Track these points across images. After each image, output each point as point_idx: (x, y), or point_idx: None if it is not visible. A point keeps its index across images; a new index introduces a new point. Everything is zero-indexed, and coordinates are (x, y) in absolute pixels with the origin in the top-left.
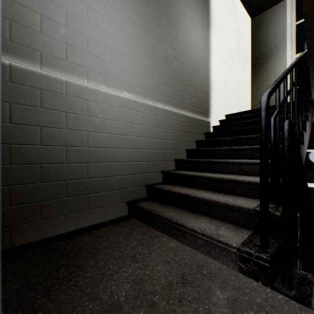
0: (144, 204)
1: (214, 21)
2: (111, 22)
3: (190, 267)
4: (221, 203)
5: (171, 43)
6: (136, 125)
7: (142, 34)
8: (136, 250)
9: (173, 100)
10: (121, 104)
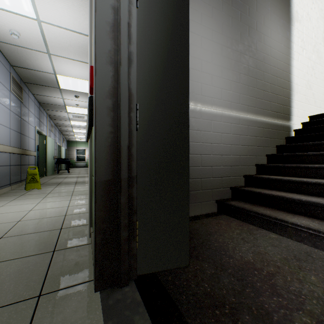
0: (235, 203)
1: (296, 18)
2: (205, 51)
3: (298, 251)
4: (323, 205)
5: (252, 54)
6: (223, 134)
7: (227, 53)
8: (242, 236)
9: (254, 108)
10: (212, 117)
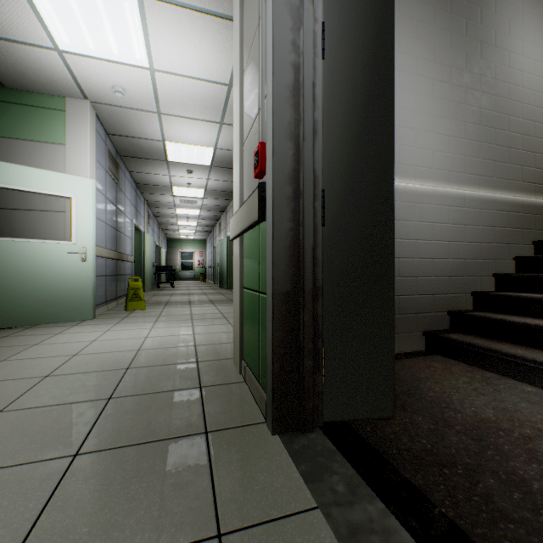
0: (457, 337)
1: None
2: (404, 93)
3: None
4: None
5: (487, 87)
6: (435, 225)
7: (443, 91)
8: (474, 385)
9: (491, 178)
10: (416, 198)
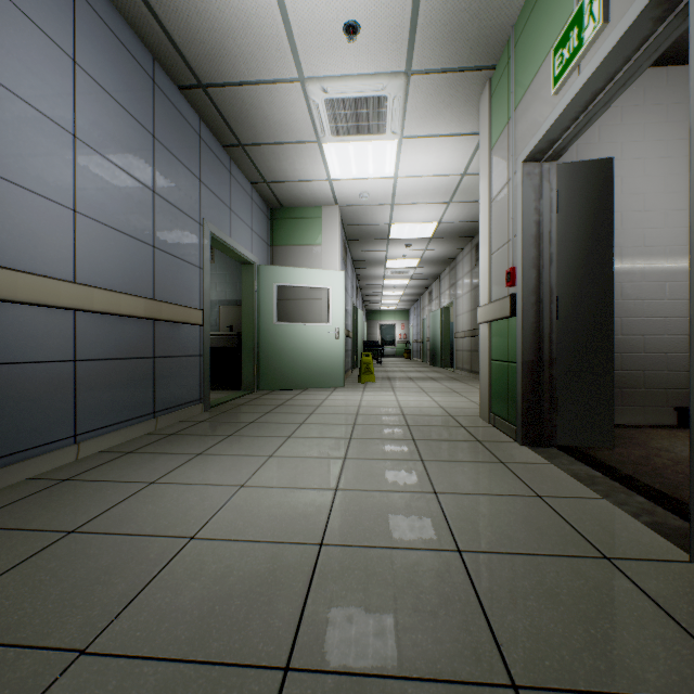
0: None
1: None
2: (650, 178)
3: None
4: None
5: None
6: None
7: None
8: None
9: None
10: (666, 277)
